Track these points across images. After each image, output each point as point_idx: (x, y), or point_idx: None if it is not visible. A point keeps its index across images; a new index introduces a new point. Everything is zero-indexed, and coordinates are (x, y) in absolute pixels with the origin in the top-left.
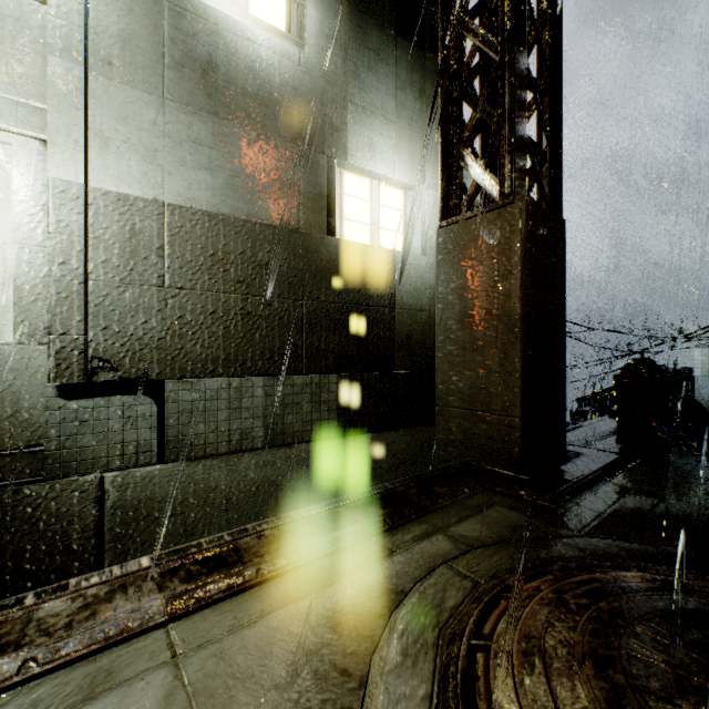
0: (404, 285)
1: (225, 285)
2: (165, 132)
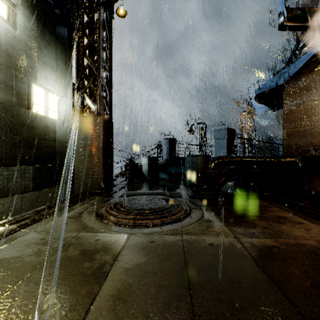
0: (59, 132)
1: None
2: None
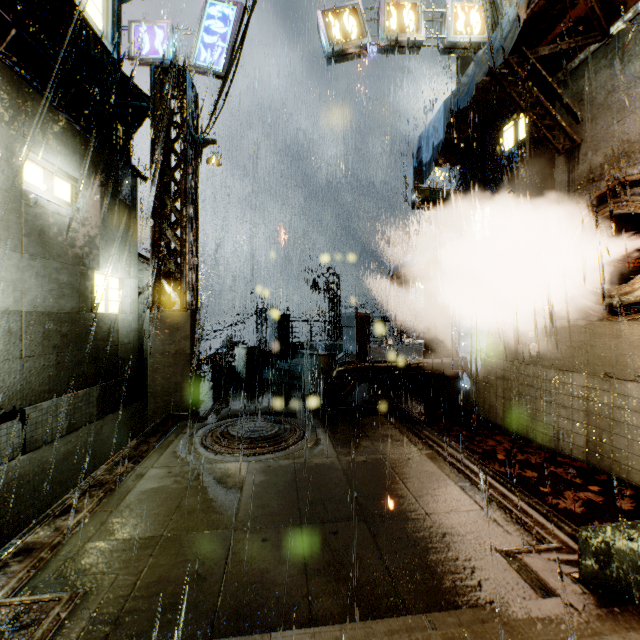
0: (123, 331)
1: (49, 350)
2: (23, 272)
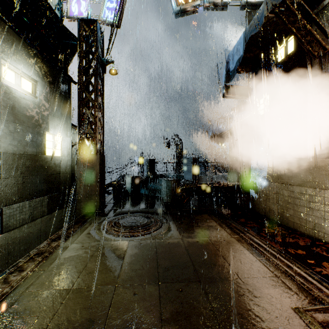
0: (63, 166)
1: (18, 175)
2: (1, 129)
